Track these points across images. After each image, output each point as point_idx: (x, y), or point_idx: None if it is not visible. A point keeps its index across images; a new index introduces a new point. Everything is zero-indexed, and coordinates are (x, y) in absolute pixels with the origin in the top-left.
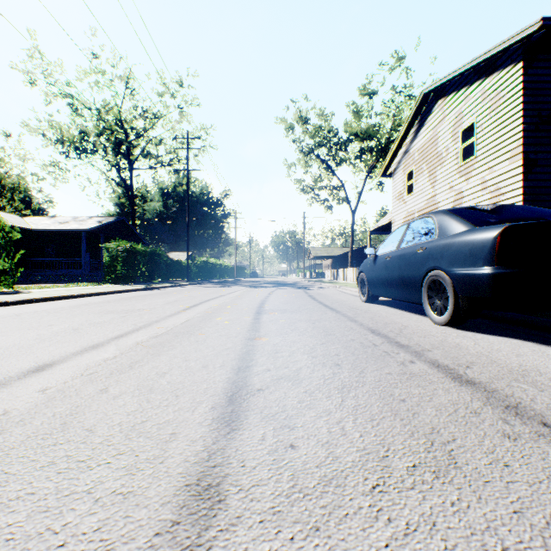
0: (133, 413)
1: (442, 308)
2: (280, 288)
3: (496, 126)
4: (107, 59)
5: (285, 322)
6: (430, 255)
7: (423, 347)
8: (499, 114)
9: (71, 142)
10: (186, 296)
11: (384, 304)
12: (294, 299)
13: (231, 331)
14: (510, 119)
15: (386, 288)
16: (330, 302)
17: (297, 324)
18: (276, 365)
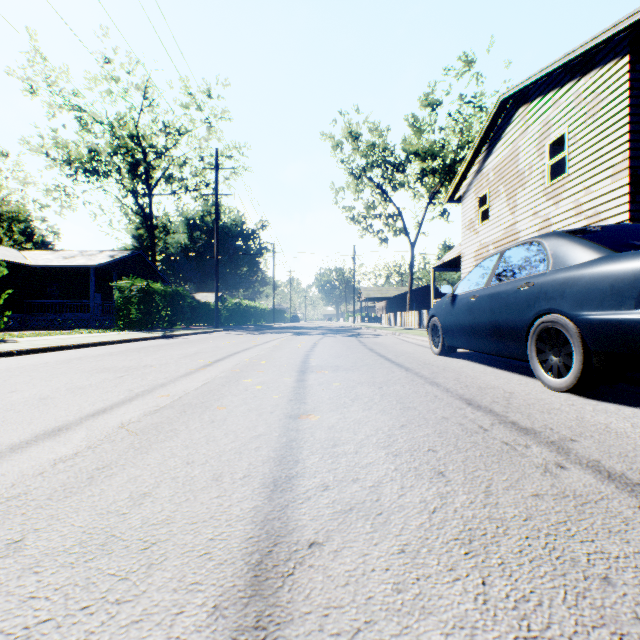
0: (37, 634)
1: (561, 368)
2: (327, 336)
3: (594, 136)
4: (121, 64)
5: (340, 386)
6: (543, 293)
7: (558, 433)
8: (599, 121)
9: (79, 163)
10: (211, 347)
11: (463, 357)
12: (347, 350)
13: (264, 401)
14: (613, 126)
15: (469, 338)
16: (393, 355)
17: (357, 389)
18: (338, 475)
